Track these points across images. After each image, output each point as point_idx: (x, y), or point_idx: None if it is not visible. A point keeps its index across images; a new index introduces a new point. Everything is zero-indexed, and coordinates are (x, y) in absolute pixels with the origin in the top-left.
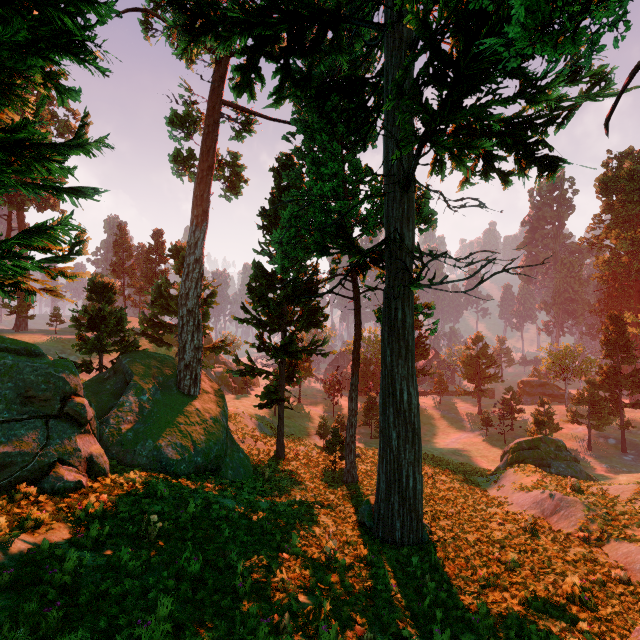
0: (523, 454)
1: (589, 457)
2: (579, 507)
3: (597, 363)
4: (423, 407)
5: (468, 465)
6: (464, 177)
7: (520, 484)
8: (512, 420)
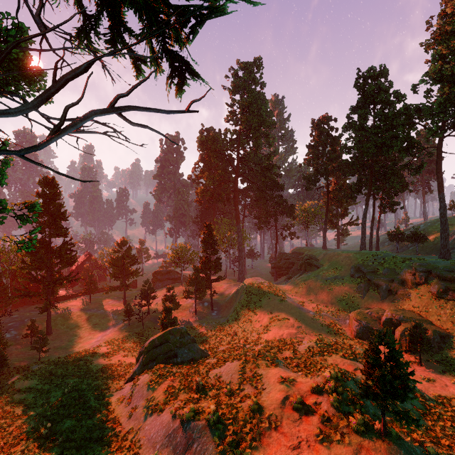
0: (156, 352)
1: (196, 320)
2: (210, 434)
3: (198, 254)
4: (72, 310)
5: (109, 367)
6: (82, 26)
7: (153, 400)
8: (149, 305)
